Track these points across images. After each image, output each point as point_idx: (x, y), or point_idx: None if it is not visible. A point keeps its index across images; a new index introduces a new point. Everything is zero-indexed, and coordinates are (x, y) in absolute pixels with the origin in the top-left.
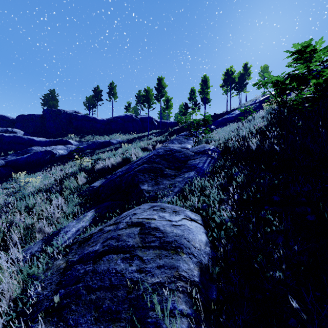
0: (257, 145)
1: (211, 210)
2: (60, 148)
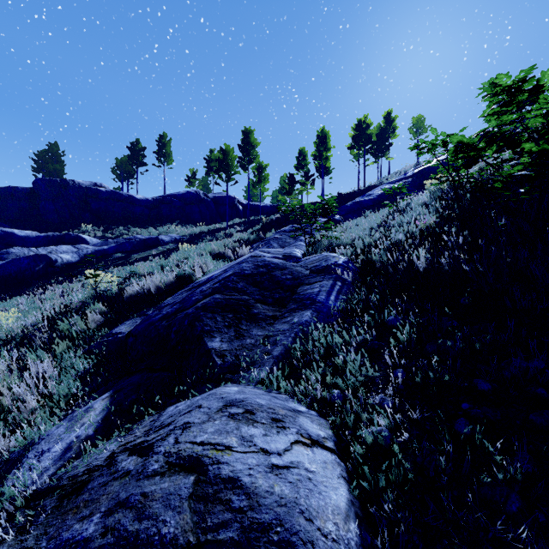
0: (427, 263)
1: (351, 407)
2: (65, 250)
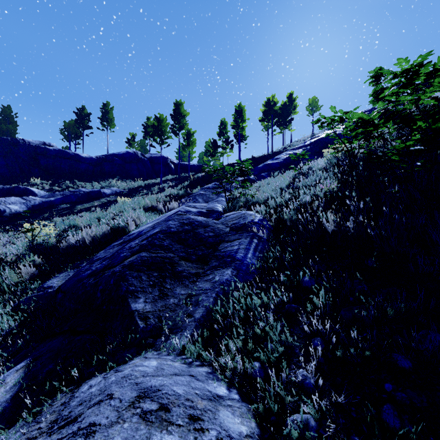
0: (335, 225)
1: (273, 384)
2: (14, 201)
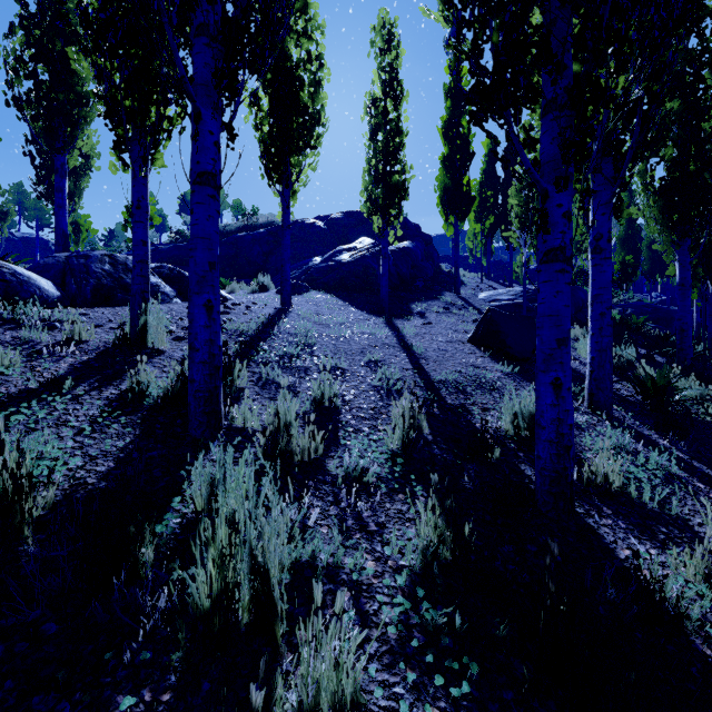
0: None
1: None
2: None
